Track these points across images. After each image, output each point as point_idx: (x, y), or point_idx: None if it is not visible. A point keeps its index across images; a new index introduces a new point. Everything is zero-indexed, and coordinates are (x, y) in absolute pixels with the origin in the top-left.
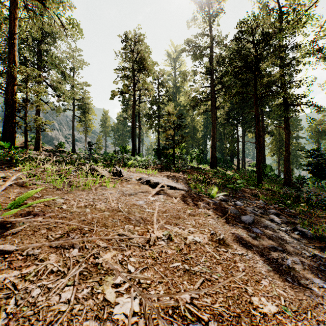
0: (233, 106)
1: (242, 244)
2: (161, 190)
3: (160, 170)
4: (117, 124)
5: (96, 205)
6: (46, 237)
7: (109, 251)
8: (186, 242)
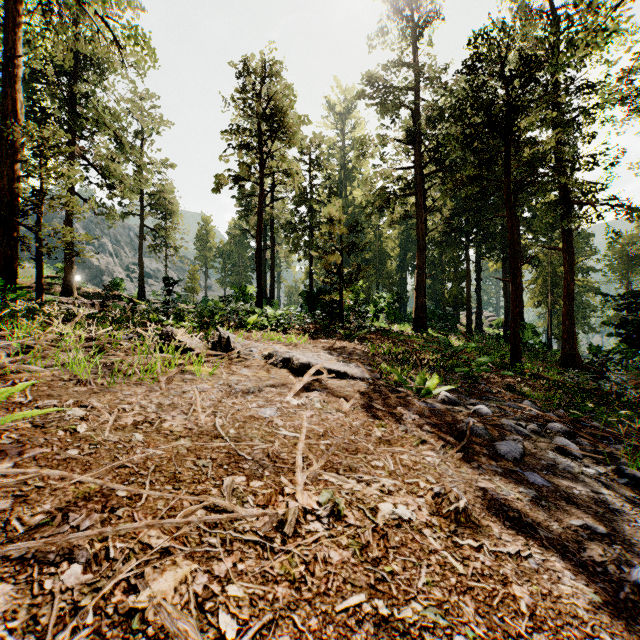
0: (459, 207)
1: (510, 521)
2: (316, 380)
3: (314, 336)
4: (228, 243)
5: (162, 420)
6: (4, 525)
7: (172, 566)
8: (377, 522)
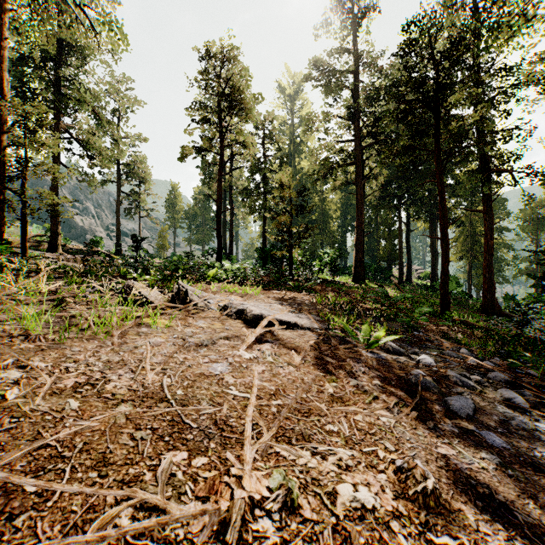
0: (392, 175)
1: (481, 499)
2: (268, 331)
3: (267, 288)
4: (194, 207)
5: (106, 380)
6: None
7: None
8: (336, 514)
